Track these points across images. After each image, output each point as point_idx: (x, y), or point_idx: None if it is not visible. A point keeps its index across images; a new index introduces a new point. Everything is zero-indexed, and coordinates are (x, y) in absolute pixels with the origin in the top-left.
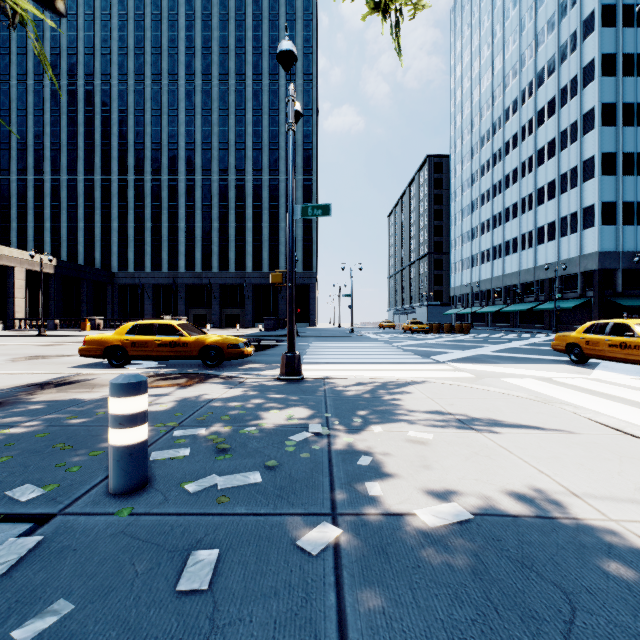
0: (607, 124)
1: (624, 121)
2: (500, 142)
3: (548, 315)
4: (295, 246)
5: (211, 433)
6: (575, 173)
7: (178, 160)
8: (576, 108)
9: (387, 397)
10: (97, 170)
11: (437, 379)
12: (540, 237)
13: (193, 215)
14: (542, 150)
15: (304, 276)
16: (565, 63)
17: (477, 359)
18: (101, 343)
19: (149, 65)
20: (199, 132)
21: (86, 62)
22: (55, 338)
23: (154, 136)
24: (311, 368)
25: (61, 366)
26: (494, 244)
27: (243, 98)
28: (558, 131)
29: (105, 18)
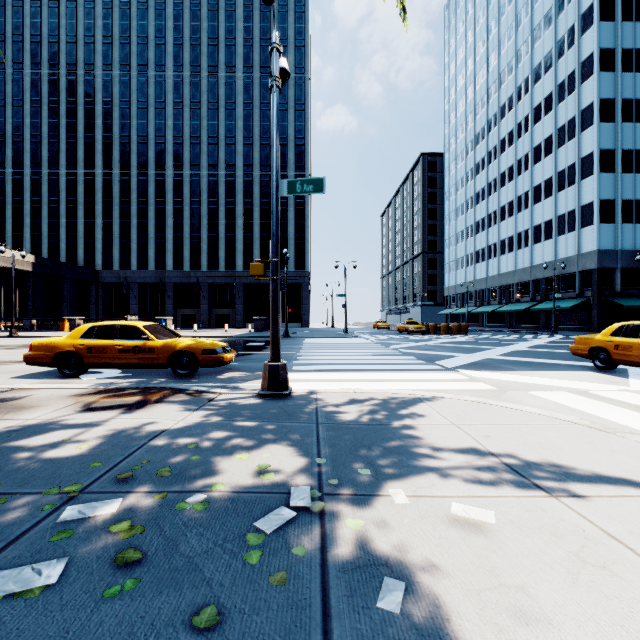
0: (606, 120)
1: (623, 117)
2: (495, 140)
3: (545, 315)
4: (287, 244)
5: (127, 511)
6: (573, 170)
7: (165, 154)
8: (574, 104)
9: (399, 423)
10: (80, 164)
11: (453, 393)
12: (537, 236)
13: (181, 211)
14: (539, 147)
15: (296, 275)
16: (562, 58)
17: (488, 365)
18: (50, 348)
19: (135, 55)
20: (187, 126)
21: (68, 51)
22: (26, 340)
23: (140, 129)
24: (301, 377)
25: (3, 376)
26: (489, 243)
27: (233, 91)
28: (555, 128)
29: (89, 5)
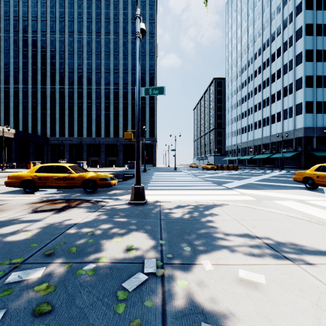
0: (308, 60)
1: (317, 59)
2: (252, 71)
3: (277, 160)
4: (145, 124)
5: (47, 275)
6: (291, 86)
7: (83, 78)
8: (292, 52)
9: (205, 219)
10: (39, 82)
11: (233, 201)
12: (273, 120)
13: (91, 107)
14: (274, 74)
15: (150, 140)
16: (286, 29)
17: (250, 186)
18: (19, 178)
19: (67, 27)
20: (94, 63)
21: (33, 24)
22: (9, 173)
23: (70, 65)
24: (152, 193)
25: None
26: (248, 123)
27: (117, 45)
28: (282, 64)
29: (43, 1)
